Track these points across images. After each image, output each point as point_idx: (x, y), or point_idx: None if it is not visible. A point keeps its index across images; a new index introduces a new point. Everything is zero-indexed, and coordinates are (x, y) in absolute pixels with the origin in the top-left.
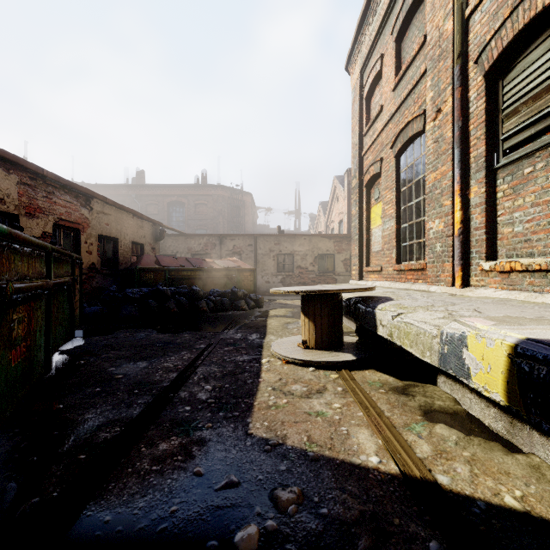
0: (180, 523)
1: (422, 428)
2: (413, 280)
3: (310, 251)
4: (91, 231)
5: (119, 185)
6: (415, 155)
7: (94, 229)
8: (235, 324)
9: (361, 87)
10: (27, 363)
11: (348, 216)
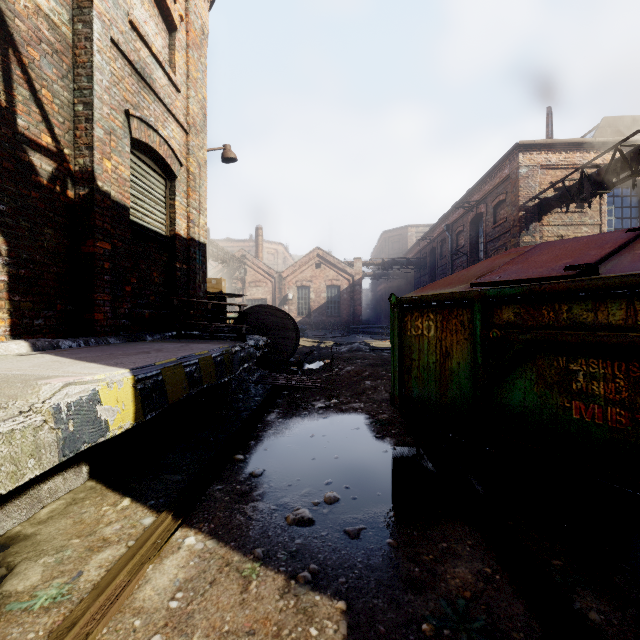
0: (383, 508)
1: (43, 592)
2: None
3: None
4: None
5: None
6: None
7: None
8: None
9: None
10: (634, 443)
11: None
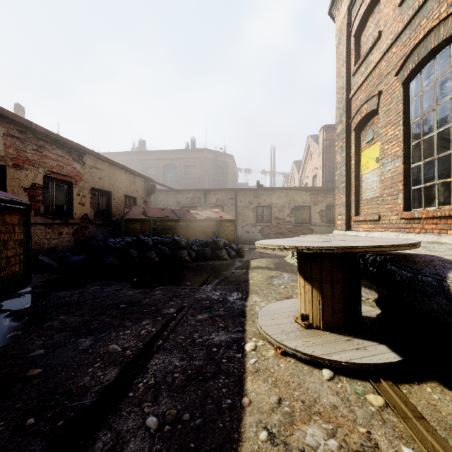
0: None
1: None
2: (437, 231)
3: (287, 203)
4: (84, 184)
5: (125, 152)
6: (438, 72)
7: (86, 183)
8: (214, 277)
9: (348, 24)
10: None
11: (323, 171)
